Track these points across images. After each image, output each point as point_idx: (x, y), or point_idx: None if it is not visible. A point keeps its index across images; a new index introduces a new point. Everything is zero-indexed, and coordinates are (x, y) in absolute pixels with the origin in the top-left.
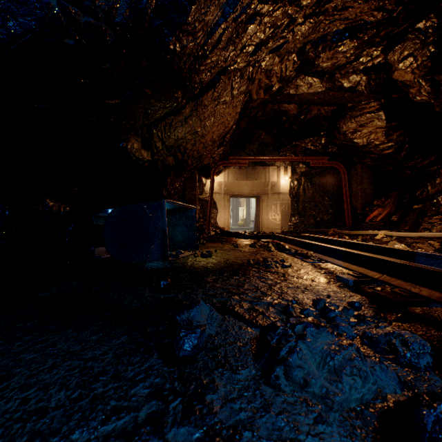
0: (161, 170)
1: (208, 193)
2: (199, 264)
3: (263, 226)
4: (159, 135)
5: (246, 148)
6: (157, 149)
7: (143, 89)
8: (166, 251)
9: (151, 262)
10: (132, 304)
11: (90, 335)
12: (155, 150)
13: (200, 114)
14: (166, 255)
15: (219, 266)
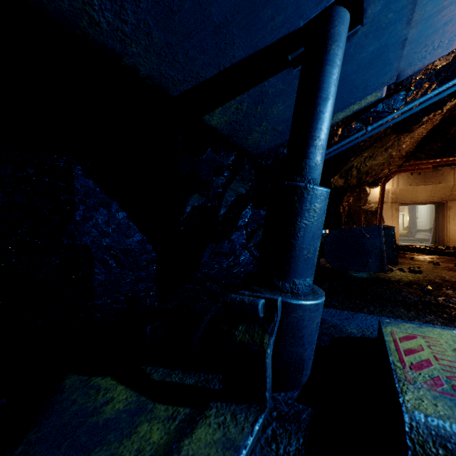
0: (340, 190)
1: (372, 203)
2: (419, 279)
3: (449, 240)
4: (357, 166)
5: (425, 148)
6: (351, 176)
7: (373, 144)
8: (384, 265)
9: (367, 273)
10: (406, 300)
11: (406, 311)
12: (348, 177)
13: (400, 141)
14: (384, 268)
15: (444, 283)
